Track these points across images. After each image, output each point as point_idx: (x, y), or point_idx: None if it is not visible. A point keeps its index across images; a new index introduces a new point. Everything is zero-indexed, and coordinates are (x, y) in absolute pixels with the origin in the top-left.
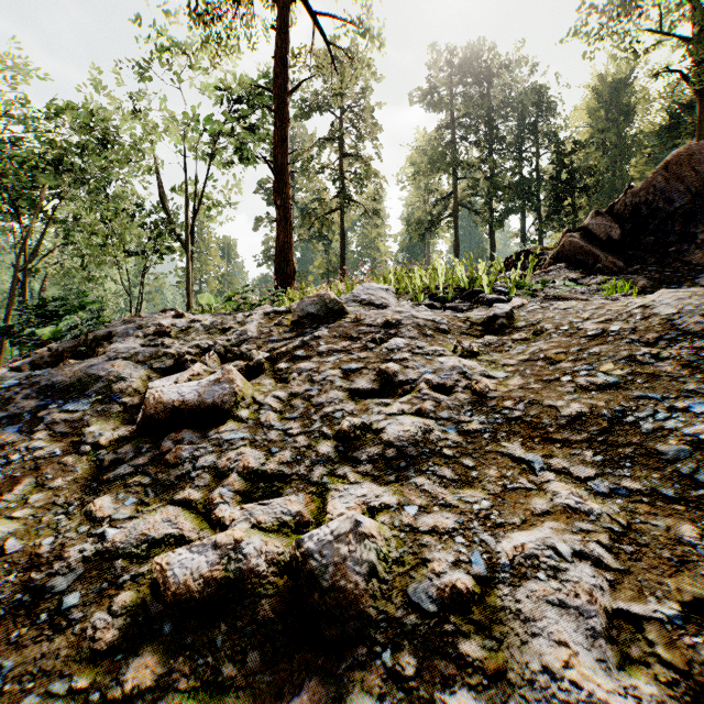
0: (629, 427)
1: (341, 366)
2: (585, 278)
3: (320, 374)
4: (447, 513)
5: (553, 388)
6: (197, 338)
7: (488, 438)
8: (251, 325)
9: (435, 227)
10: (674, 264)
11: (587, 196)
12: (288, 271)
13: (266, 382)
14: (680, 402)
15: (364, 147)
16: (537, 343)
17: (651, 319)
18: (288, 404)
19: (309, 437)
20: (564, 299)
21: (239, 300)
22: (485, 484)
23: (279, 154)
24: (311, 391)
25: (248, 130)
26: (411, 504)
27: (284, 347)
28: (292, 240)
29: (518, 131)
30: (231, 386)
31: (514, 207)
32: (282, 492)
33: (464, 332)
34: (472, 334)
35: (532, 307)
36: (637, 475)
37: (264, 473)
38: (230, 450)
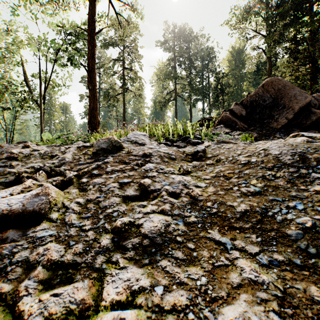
0: (270, 218)
1: (119, 181)
2: (232, 132)
3: (106, 186)
4: (181, 289)
5: (230, 193)
6: (34, 161)
7: (201, 227)
8: (68, 154)
9: (166, 104)
10: (267, 127)
11: (228, 96)
12: (95, 122)
13: (73, 191)
14: (291, 202)
15: (134, 65)
16: (218, 166)
17: (269, 156)
18: (85, 207)
19: (96, 232)
20: (226, 142)
21: (64, 138)
22: (202, 263)
23: (91, 63)
24: (100, 197)
25: (75, 49)
26: (159, 284)
27: (86, 168)
28: (97, 107)
29: (201, 66)
30: (47, 198)
31: (199, 98)
32: (74, 277)
33: (183, 159)
34: (187, 160)
35: (214, 147)
36: (279, 249)
37: (62, 263)
38: (40, 246)
